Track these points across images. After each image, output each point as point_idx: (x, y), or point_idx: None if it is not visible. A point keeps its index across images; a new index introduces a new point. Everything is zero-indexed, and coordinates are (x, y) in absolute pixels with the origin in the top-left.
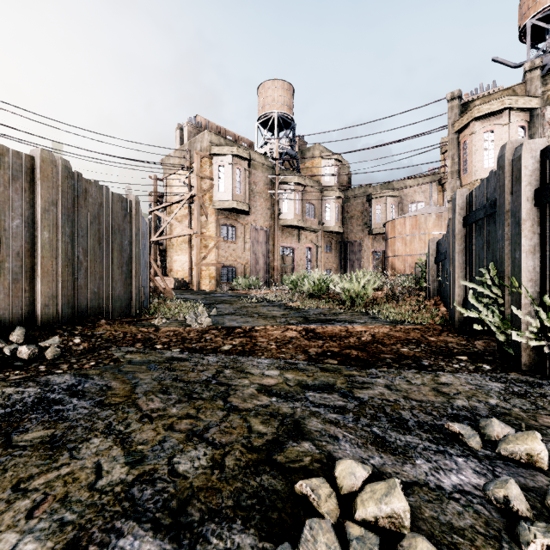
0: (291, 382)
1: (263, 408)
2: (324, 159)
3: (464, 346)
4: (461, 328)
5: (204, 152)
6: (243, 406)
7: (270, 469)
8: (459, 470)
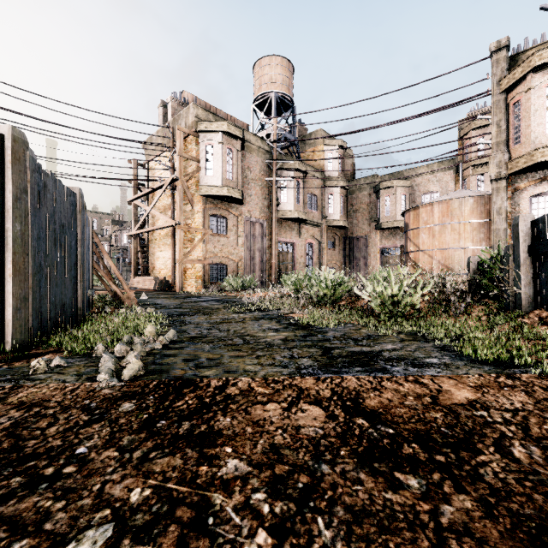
0: None
1: None
2: (327, 146)
3: None
4: None
5: (189, 129)
6: None
7: None
8: None
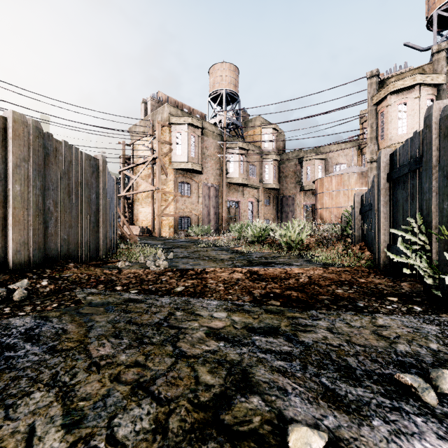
0: (238, 325)
1: (211, 354)
2: (264, 128)
3: (392, 288)
4: (385, 270)
5: (164, 122)
6: (191, 351)
7: (217, 434)
8: (421, 434)
